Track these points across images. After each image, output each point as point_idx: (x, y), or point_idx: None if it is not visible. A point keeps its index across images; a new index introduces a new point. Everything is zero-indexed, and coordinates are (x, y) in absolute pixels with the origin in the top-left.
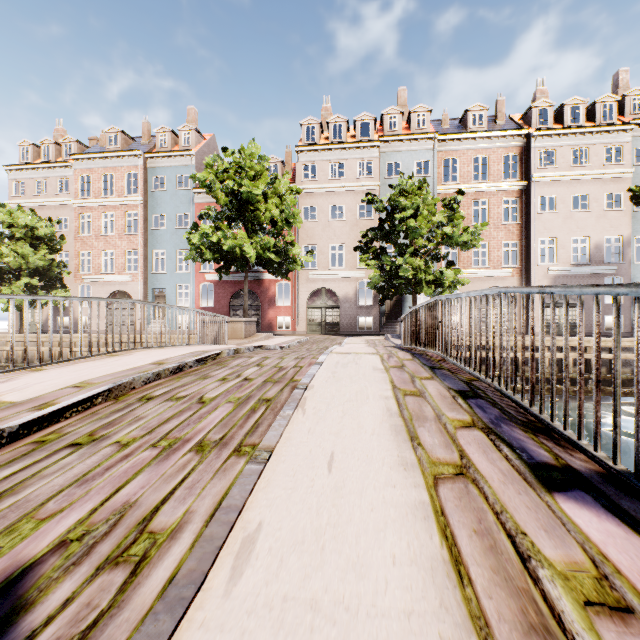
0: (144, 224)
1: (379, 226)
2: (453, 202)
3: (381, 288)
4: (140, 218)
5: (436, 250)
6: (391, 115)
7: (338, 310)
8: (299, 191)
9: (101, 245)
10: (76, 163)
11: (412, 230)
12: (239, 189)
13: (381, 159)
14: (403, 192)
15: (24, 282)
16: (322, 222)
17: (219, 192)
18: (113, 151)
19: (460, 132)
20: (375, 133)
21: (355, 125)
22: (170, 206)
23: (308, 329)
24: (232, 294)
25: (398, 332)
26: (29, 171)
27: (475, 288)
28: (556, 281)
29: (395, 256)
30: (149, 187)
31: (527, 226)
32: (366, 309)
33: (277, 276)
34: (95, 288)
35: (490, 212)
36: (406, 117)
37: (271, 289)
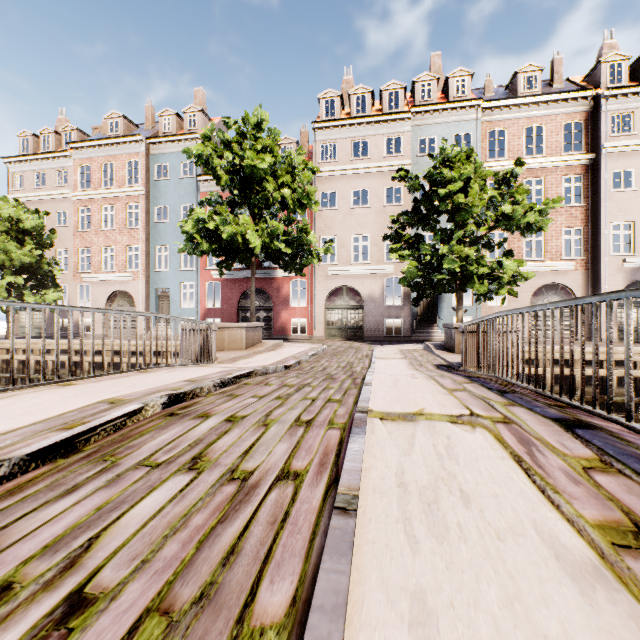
0: (146, 217)
1: (414, 208)
2: (509, 175)
3: (416, 285)
4: (141, 210)
5: (485, 237)
6: (424, 82)
7: (361, 311)
8: (316, 170)
9: (101, 241)
10: (75, 152)
11: (460, 209)
12: (241, 163)
13: (412, 134)
14: (447, 162)
15: (9, 281)
16: (343, 210)
17: (219, 170)
18: (113, 137)
19: (509, 97)
20: (405, 105)
21: (381, 97)
22: (174, 196)
23: (327, 333)
24: (241, 294)
25: (433, 338)
26: (28, 163)
27: (528, 285)
28: (634, 275)
29: (434, 245)
30: (151, 176)
31: (595, 208)
32: (395, 310)
33: (290, 272)
34: (95, 288)
35: (547, 193)
36: (441, 86)
37: (284, 288)
